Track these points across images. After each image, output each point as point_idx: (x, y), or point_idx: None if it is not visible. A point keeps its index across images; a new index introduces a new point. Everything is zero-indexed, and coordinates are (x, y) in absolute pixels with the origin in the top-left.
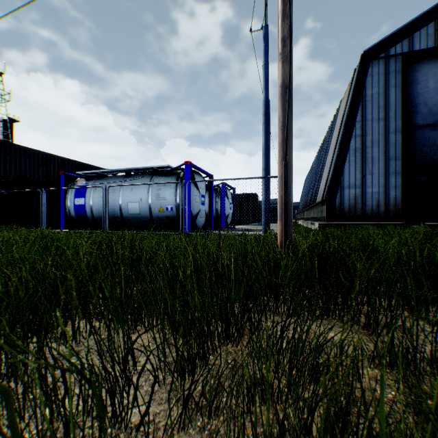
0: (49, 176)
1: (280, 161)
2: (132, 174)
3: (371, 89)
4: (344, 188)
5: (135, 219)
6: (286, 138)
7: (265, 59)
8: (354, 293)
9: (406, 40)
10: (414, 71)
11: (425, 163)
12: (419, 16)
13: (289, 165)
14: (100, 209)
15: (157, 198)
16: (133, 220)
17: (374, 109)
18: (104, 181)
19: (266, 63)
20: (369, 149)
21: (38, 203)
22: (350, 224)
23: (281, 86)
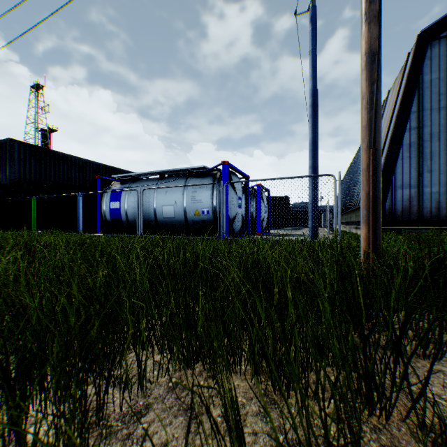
0: (85, 181)
1: (365, 148)
2: (166, 177)
3: (430, 74)
4: (396, 188)
5: (169, 223)
6: (374, 119)
7: (313, 43)
8: None
9: None
10: None
11: None
12: None
13: (378, 153)
14: (134, 212)
15: (192, 200)
16: (168, 223)
17: (433, 97)
18: (138, 184)
19: (314, 48)
20: (426, 143)
21: (75, 207)
22: (406, 228)
23: (366, 54)
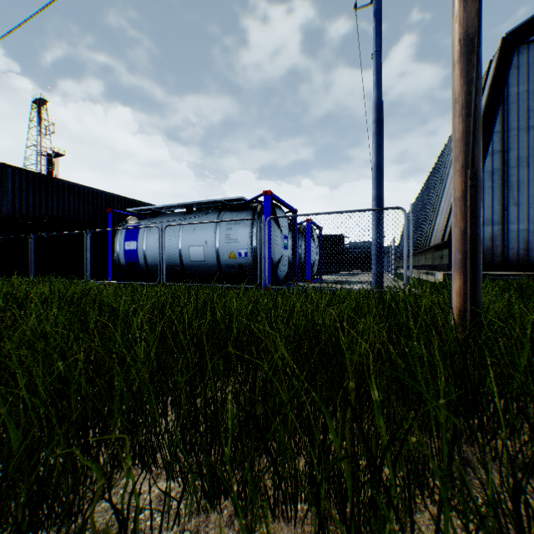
0: (96, 216)
1: (459, 169)
2: (194, 210)
3: (517, 86)
4: None
5: (198, 267)
6: (472, 129)
7: (377, 44)
8: None
9: None
10: None
11: None
12: None
13: (477, 176)
14: (155, 254)
15: (226, 240)
16: (196, 268)
17: (521, 114)
18: (160, 219)
19: (378, 50)
20: (513, 170)
21: (83, 248)
22: (490, 274)
23: (461, 41)
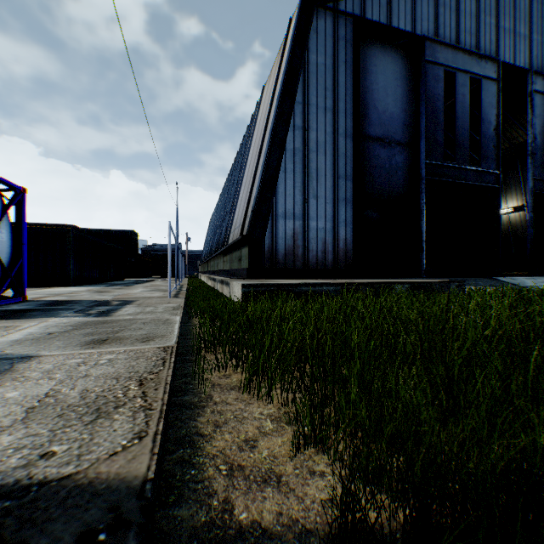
0: None
1: None
2: None
3: (317, 55)
4: (278, 217)
5: None
6: None
7: None
8: None
9: None
10: (364, 54)
11: (375, 192)
12: None
13: None
14: None
15: None
16: None
17: (321, 90)
18: None
19: None
20: (313, 155)
21: None
22: (303, 284)
23: None
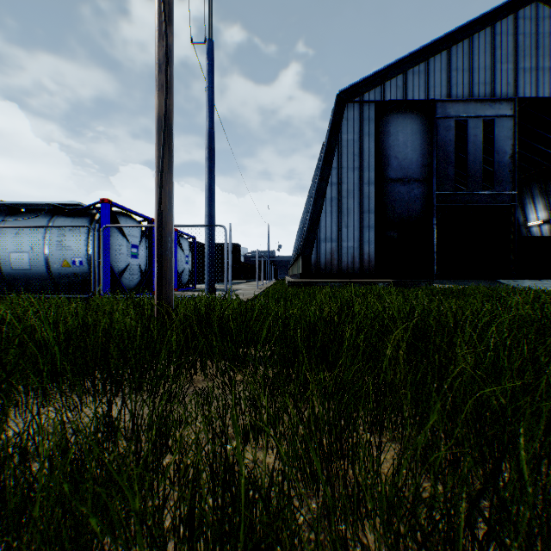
0: None
1: (156, 209)
2: (21, 212)
3: (348, 134)
4: (321, 241)
5: (24, 277)
6: (160, 182)
7: (209, 80)
8: (161, 362)
9: (379, 87)
10: (387, 121)
11: (396, 218)
12: (390, 65)
13: (166, 214)
14: None
15: (58, 247)
16: (21, 278)
17: (350, 157)
18: None
19: (210, 86)
20: (345, 200)
21: None
22: (320, 282)
23: (157, 119)
